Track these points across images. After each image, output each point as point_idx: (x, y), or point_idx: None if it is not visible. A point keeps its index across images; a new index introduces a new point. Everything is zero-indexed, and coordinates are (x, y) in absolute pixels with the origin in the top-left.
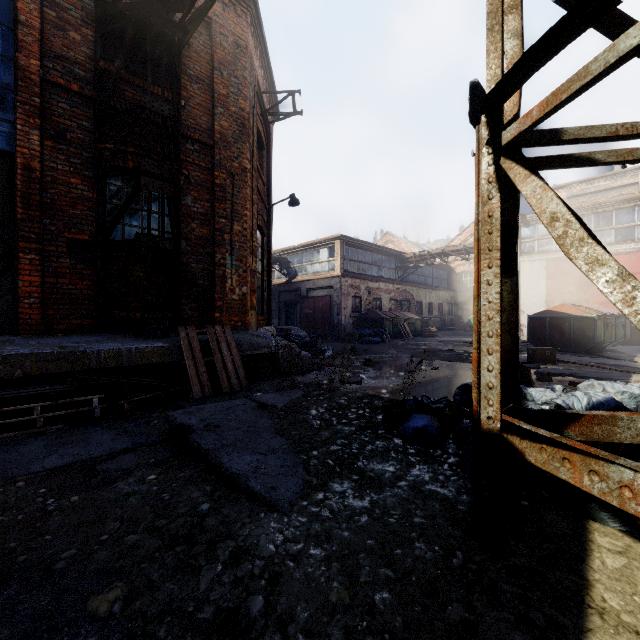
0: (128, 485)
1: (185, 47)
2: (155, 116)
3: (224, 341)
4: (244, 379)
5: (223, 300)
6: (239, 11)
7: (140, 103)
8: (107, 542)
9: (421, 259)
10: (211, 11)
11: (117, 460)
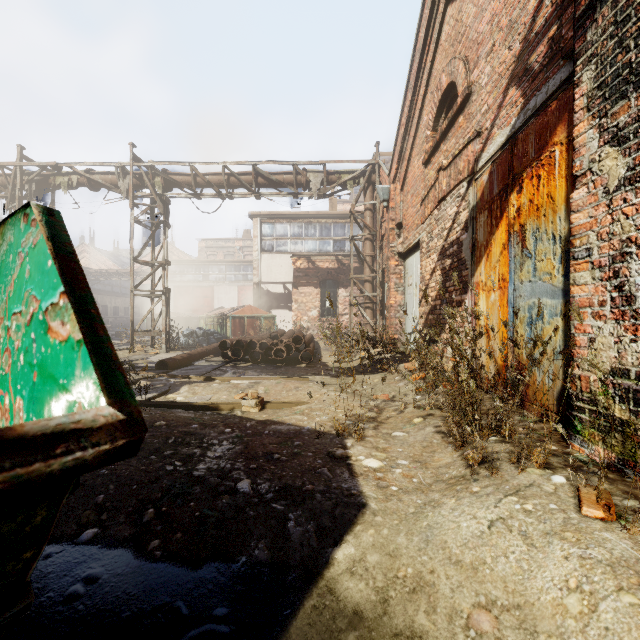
0: None
1: None
2: None
3: None
4: None
5: None
6: None
7: None
8: None
9: (102, 275)
10: None
11: None
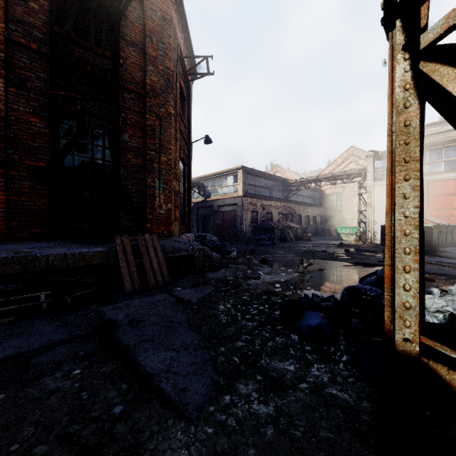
0: (54, 380)
1: (123, 18)
2: (99, 71)
3: (152, 246)
4: (167, 276)
5: (153, 214)
6: None
7: (85, 58)
8: (15, 454)
9: (301, 184)
10: None
11: (51, 352)
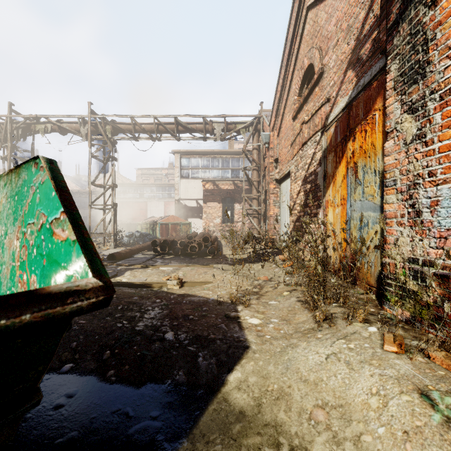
0: None
1: None
2: None
3: None
4: None
5: None
6: None
7: None
8: None
9: None
10: None
11: None
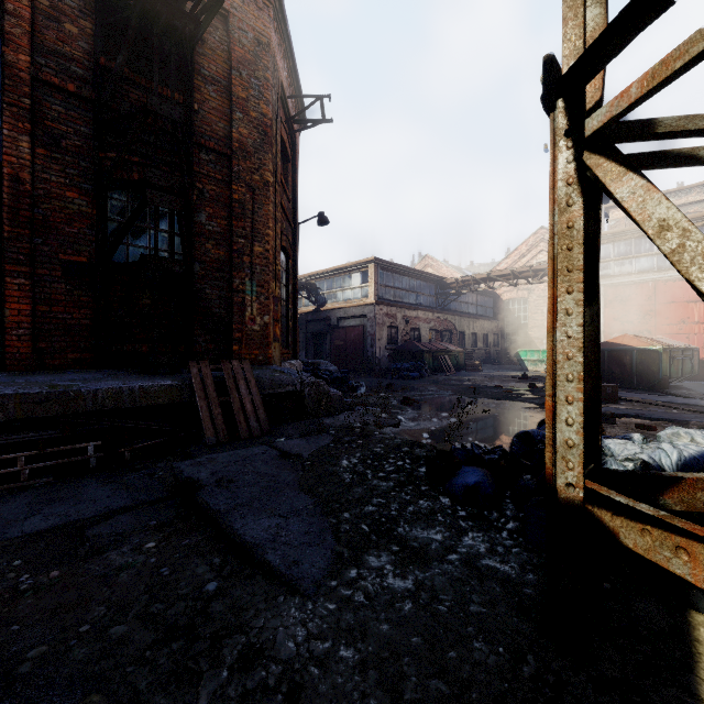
0: (121, 555)
1: (199, 43)
2: (164, 121)
3: (242, 378)
4: (265, 422)
5: (242, 331)
6: (260, 3)
7: (146, 105)
8: (87, 635)
9: (464, 285)
10: (228, 3)
11: (111, 522)
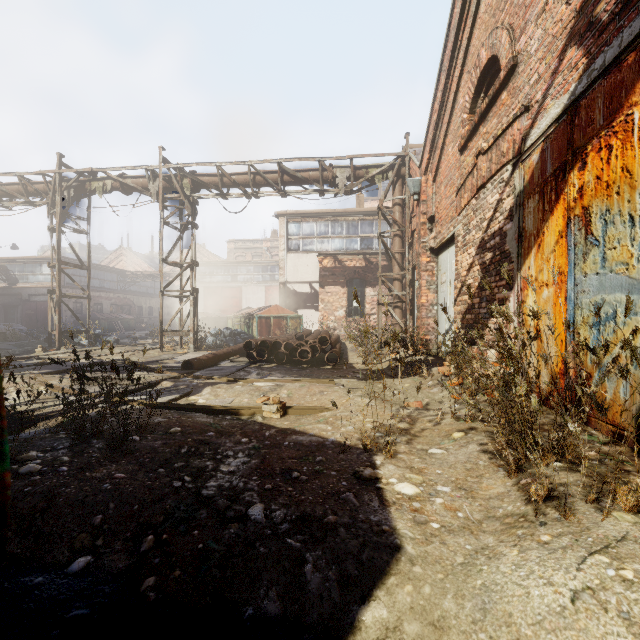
0: None
1: None
2: None
3: None
4: None
5: None
6: None
7: None
8: None
9: (137, 277)
10: None
11: None
